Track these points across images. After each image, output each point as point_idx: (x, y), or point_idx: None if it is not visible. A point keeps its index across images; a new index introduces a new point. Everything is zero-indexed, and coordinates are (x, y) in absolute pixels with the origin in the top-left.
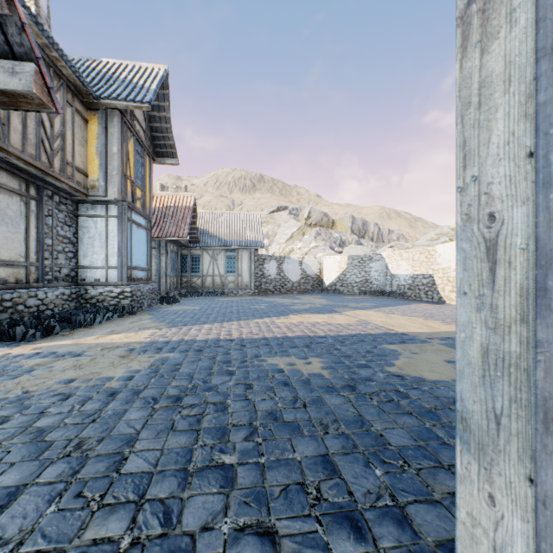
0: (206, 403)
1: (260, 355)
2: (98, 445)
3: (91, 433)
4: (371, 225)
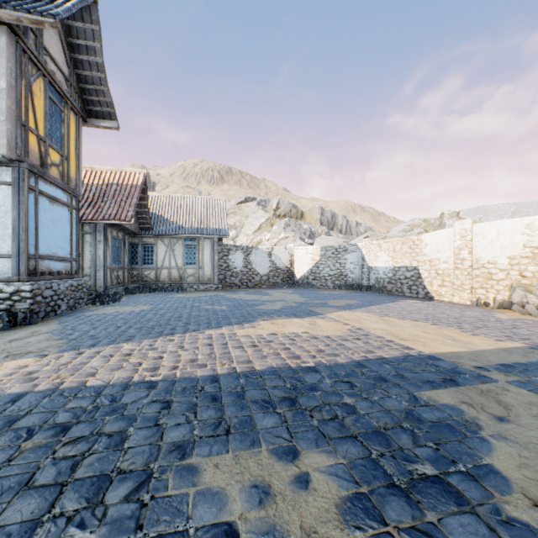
0: None
1: (190, 446)
2: None
3: None
4: (339, 218)
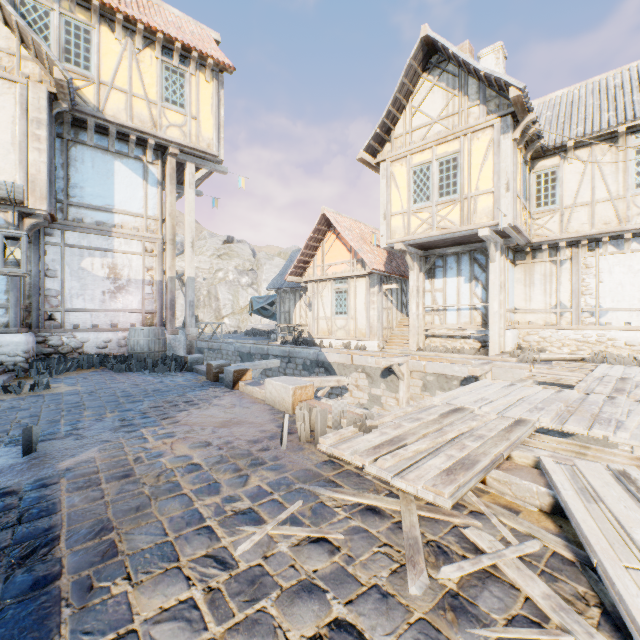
0: None
1: None
2: None
3: None
4: None
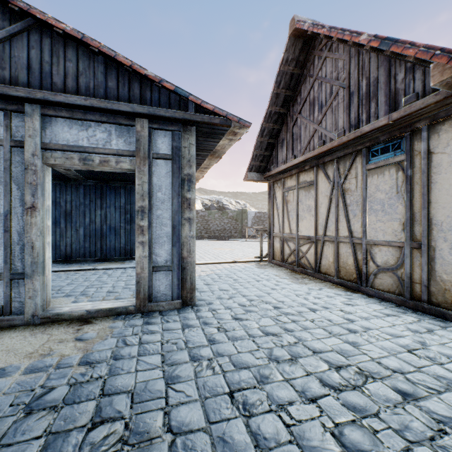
0: (354, 385)
1: None
2: (362, 337)
3: (386, 343)
4: None
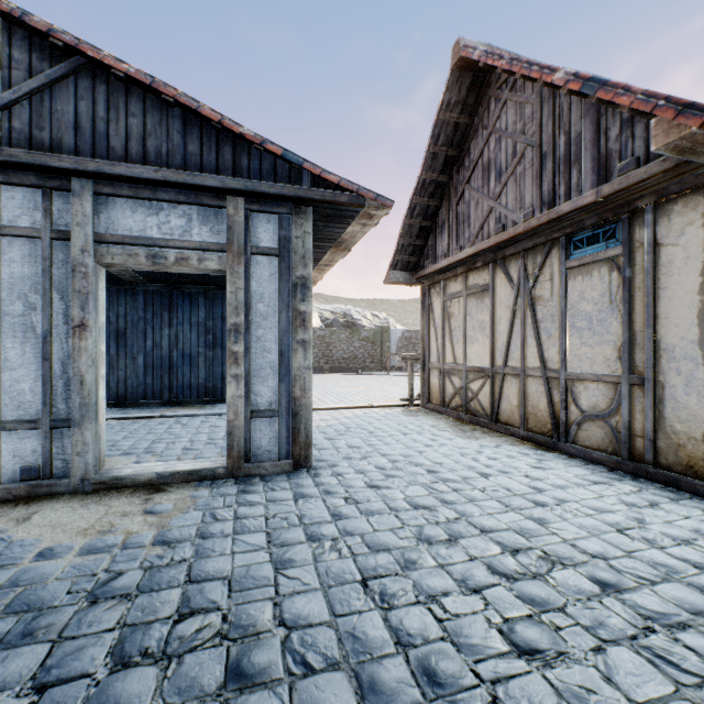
0: (535, 573)
1: None
2: (552, 512)
3: (587, 520)
4: None
